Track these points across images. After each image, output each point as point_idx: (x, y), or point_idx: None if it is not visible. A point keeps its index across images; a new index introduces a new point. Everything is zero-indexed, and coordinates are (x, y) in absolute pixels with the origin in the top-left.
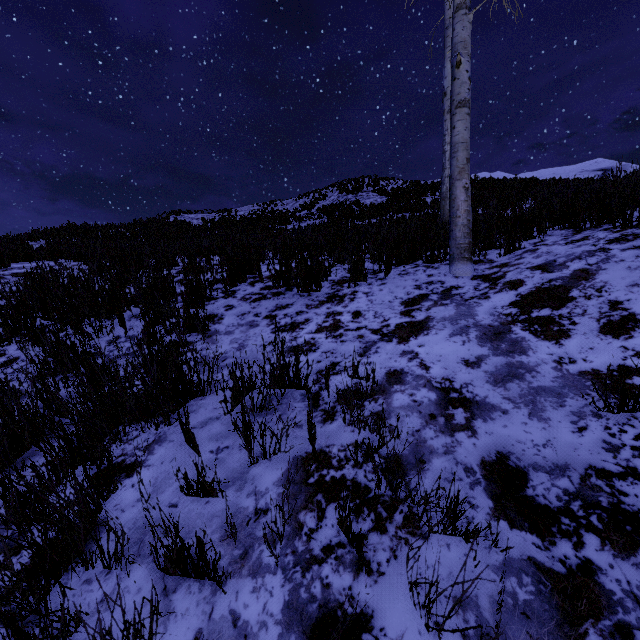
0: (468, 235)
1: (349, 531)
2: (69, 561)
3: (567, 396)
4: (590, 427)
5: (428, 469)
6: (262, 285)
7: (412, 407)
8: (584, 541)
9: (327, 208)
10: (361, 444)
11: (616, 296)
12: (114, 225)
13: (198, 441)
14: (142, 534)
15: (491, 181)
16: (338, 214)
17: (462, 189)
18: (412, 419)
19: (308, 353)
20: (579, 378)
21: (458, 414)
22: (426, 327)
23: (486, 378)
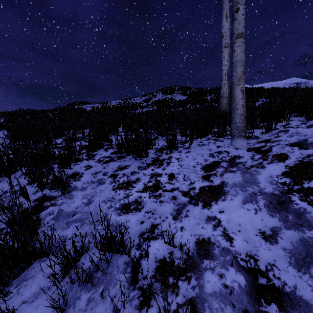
0: (244, 121)
1: None
2: None
3: None
4: None
5: None
6: (112, 150)
7: (224, 296)
8: None
9: (156, 102)
10: None
11: None
12: (44, 110)
13: None
14: None
15: None
16: (162, 105)
17: (240, 91)
18: None
19: (135, 212)
20: None
21: None
22: (223, 192)
23: (287, 258)
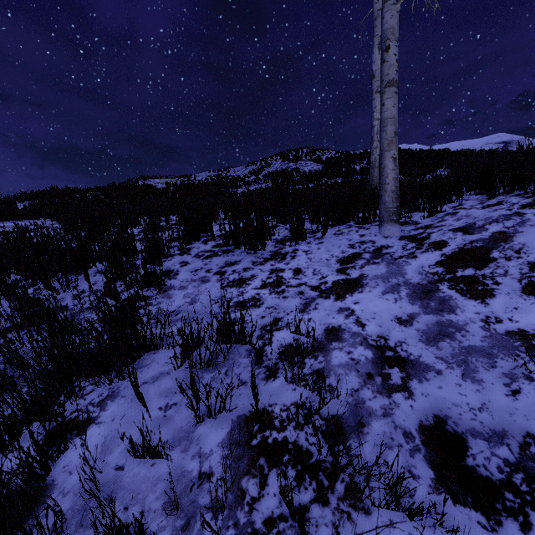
0: (396, 200)
1: (291, 505)
2: (10, 533)
3: (497, 356)
4: (523, 390)
5: (368, 433)
6: (214, 243)
7: (350, 365)
8: (531, 521)
9: (272, 174)
10: (302, 407)
11: (534, 258)
12: (91, 188)
13: (148, 397)
14: (86, 501)
15: (410, 152)
16: (281, 179)
17: (391, 159)
18: (350, 378)
19: (253, 308)
20: (507, 338)
21: (394, 374)
22: (360, 284)
23: (419, 336)
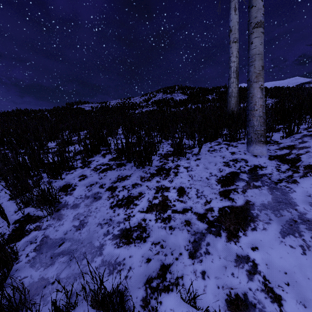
0: (263, 124)
1: None
2: None
3: None
4: None
5: None
6: (110, 156)
7: None
8: None
9: (156, 101)
10: None
11: None
12: (42, 110)
13: None
14: None
15: (242, 88)
16: (162, 105)
17: (258, 89)
18: None
19: (138, 243)
20: None
21: None
22: (250, 217)
23: None
